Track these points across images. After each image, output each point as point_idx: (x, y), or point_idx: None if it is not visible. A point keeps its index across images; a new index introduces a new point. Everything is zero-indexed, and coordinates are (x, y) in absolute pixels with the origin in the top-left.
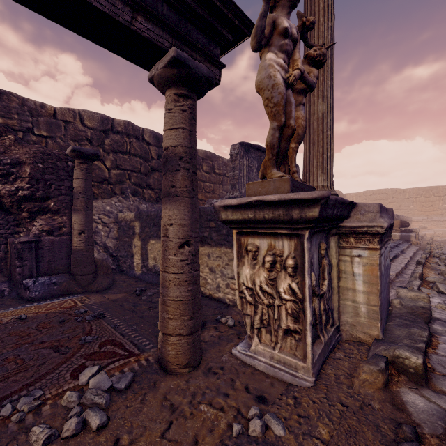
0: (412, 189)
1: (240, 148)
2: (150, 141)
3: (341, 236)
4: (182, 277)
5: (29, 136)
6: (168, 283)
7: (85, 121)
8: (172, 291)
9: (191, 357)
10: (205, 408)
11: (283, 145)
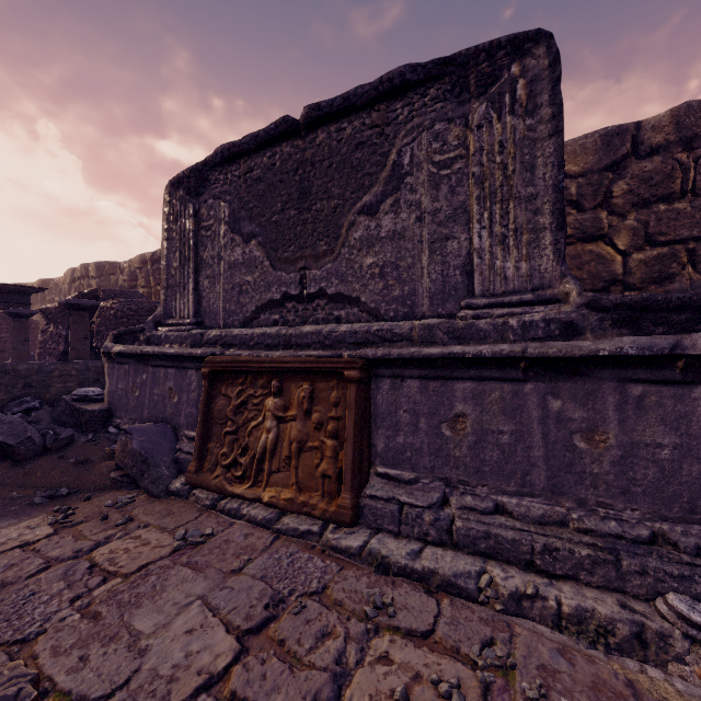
0: None
1: (174, 196)
2: None
3: None
4: None
5: None
6: None
7: None
8: None
9: None
10: None
11: None
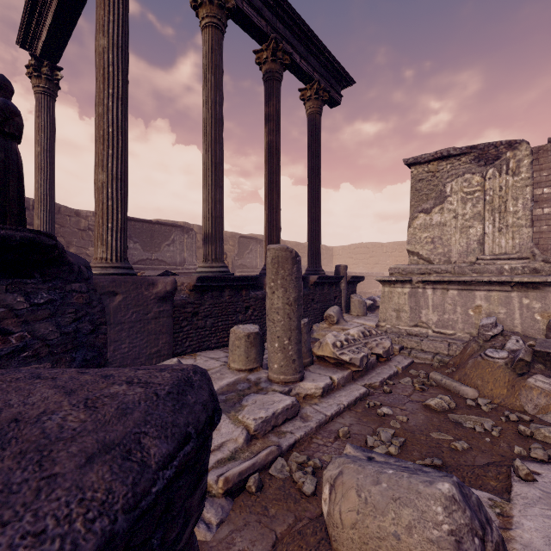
0: (388, 243)
1: None
2: None
3: None
4: None
5: None
6: None
7: None
8: None
9: None
10: None
11: None
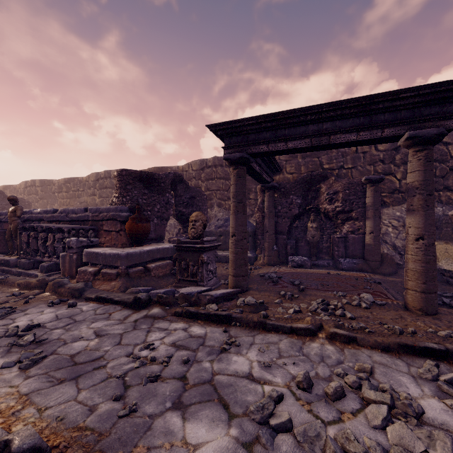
0: None
1: None
2: (448, 140)
3: None
4: (416, 257)
5: (341, 171)
6: (407, 260)
7: (378, 147)
8: (410, 265)
9: (423, 306)
10: (420, 323)
11: None
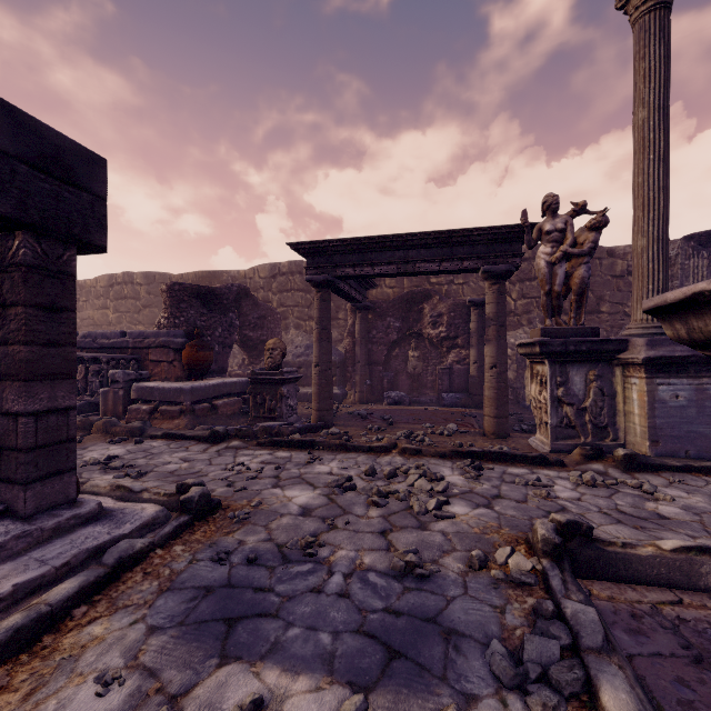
0: None
1: (683, 245)
2: None
3: (625, 367)
4: (491, 385)
5: (451, 287)
6: (485, 388)
7: None
8: (486, 392)
9: (496, 430)
10: (487, 444)
11: (555, 303)
